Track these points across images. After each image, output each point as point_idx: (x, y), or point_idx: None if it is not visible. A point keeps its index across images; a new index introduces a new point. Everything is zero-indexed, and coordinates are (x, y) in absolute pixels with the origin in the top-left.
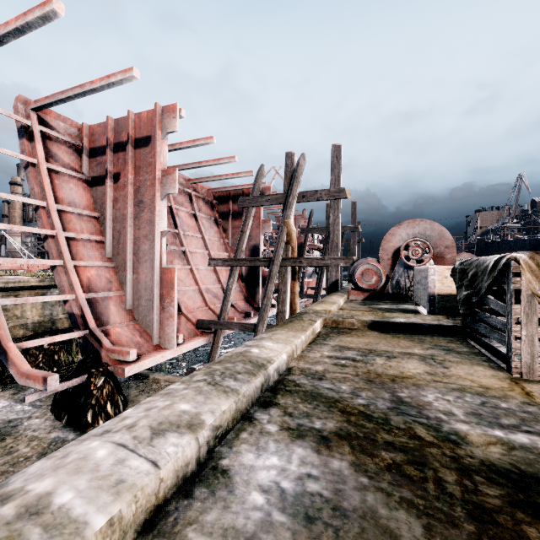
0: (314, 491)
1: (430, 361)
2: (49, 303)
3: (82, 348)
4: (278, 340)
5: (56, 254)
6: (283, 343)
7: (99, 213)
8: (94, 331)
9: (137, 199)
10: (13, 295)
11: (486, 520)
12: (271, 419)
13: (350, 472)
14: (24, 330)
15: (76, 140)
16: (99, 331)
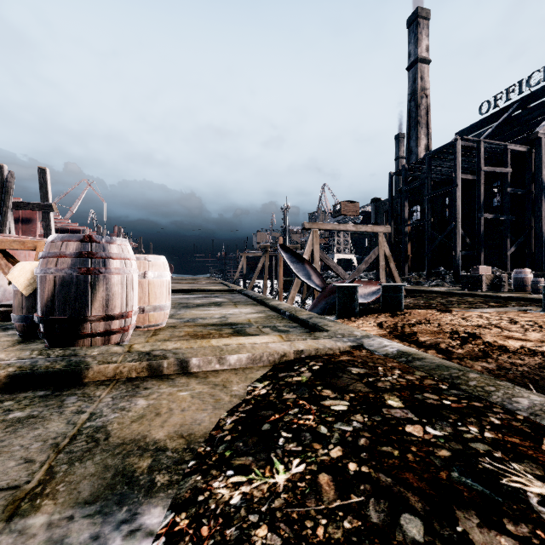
0: None
1: None
2: None
3: None
4: None
5: None
6: None
7: None
8: None
9: None
10: None
11: None
12: None
13: None
14: None
15: None
16: None
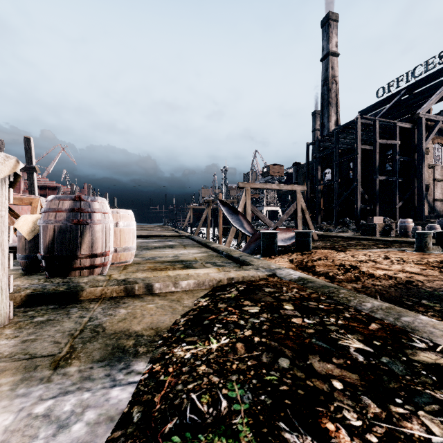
0: None
1: None
2: None
3: None
4: None
5: None
6: None
7: None
8: None
9: None
10: None
11: None
12: None
13: None
14: None
15: None
16: None
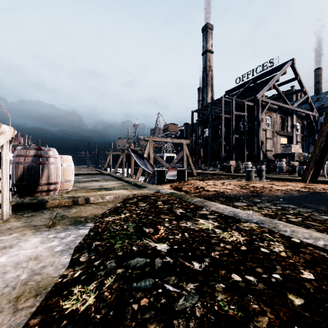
0: None
1: None
2: None
3: None
4: None
5: None
6: None
7: None
8: None
9: None
10: None
11: None
12: None
13: None
14: None
15: None
16: None
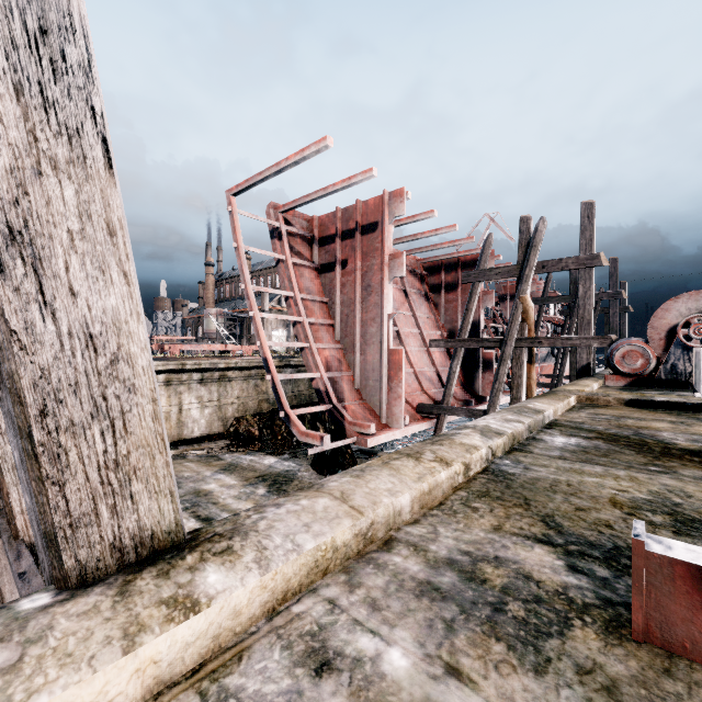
0: (585, 445)
1: (678, 423)
2: (283, 381)
3: (312, 423)
4: (542, 403)
5: (303, 338)
6: (548, 405)
7: (328, 298)
8: (337, 406)
9: (365, 284)
10: (262, 373)
11: (667, 454)
12: (553, 432)
13: (602, 444)
14: (267, 404)
15: (307, 232)
16: (340, 406)
